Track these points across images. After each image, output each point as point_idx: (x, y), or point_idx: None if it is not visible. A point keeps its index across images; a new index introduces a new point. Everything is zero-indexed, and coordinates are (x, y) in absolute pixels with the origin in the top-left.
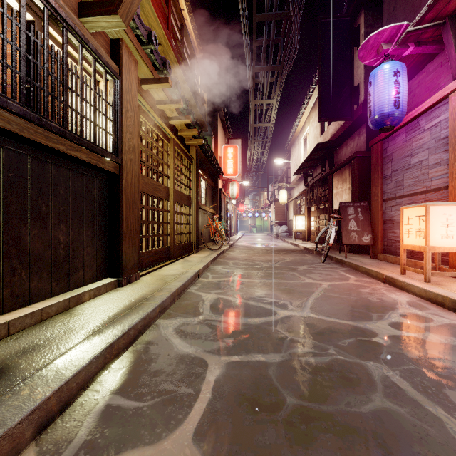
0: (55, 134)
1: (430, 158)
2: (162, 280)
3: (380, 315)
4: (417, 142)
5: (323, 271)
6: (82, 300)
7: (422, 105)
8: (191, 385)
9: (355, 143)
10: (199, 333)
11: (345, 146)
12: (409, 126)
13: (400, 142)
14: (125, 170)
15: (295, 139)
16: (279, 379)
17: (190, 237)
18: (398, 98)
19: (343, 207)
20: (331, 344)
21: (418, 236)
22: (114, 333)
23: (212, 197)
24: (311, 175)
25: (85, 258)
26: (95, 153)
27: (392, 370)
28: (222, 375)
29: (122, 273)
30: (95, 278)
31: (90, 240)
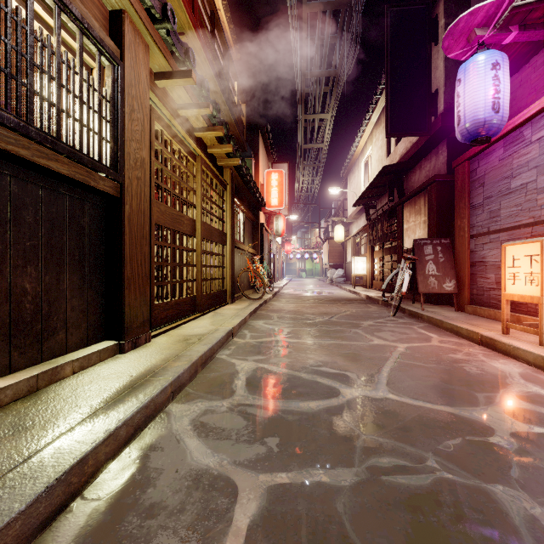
0: (11, 131)
1: (540, 179)
2: (181, 342)
3: (489, 396)
4: (521, 159)
5: (396, 328)
6: (59, 376)
7: (529, 109)
8: (207, 537)
9: (432, 165)
10: (227, 429)
11: (418, 169)
12: (508, 138)
13: (495, 160)
14: (130, 192)
15: (353, 163)
16: (356, 524)
17: (224, 284)
18: (498, 99)
19: (418, 245)
20: (429, 449)
21: (529, 283)
22: (90, 438)
23: (252, 234)
24: (373, 207)
25: (68, 315)
26: (82, 165)
27: (539, 502)
28: (261, 516)
29: (124, 335)
30: (85, 342)
31: (77, 289)
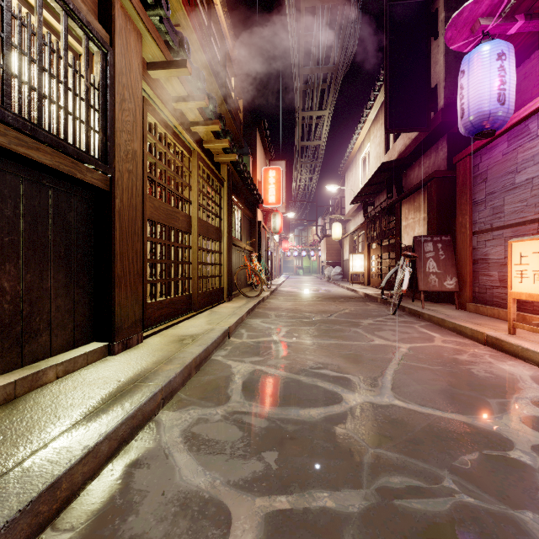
0: None
1: None
2: (175, 343)
3: (502, 402)
4: (526, 153)
5: (396, 327)
6: (41, 381)
7: (535, 101)
8: None
9: (431, 161)
10: (221, 441)
11: (417, 165)
12: (513, 132)
13: (498, 155)
14: (120, 186)
15: (351, 161)
16: None
17: (220, 281)
18: (504, 91)
19: (418, 242)
20: (444, 466)
21: (538, 281)
22: (65, 457)
23: (250, 231)
24: (371, 204)
25: (52, 315)
26: (67, 155)
27: None
28: None
29: (114, 336)
30: (72, 344)
31: (63, 287)
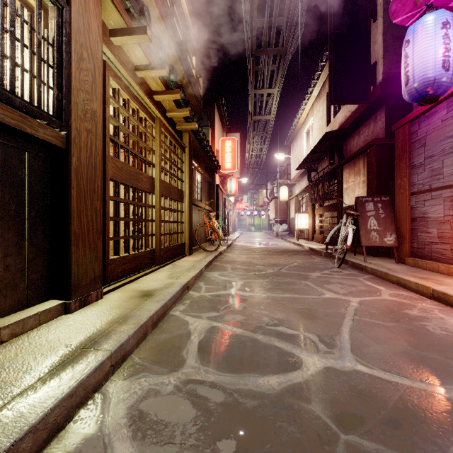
0: None
1: None
2: (134, 299)
3: None
4: None
5: (343, 280)
6: None
7: None
8: None
9: (370, 130)
10: (171, 424)
11: (357, 135)
12: (452, 99)
13: (437, 121)
14: (77, 144)
15: (296, 133)
16: None
17: (182, 237)
18: (448, 57)
19: (360, 202)
20: None
21: None
22: None
23: (209, 193)
24: (315, 170)
25: (0, 275)
26: (15, 108)
27: None
28: None
29: (70, 293)
30: (25, 304)
31: (13, 246)
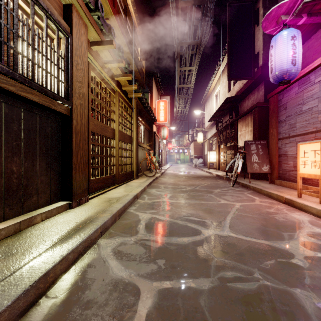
0: (4, 75)
1: (320, 105)
2: (106, 202)
3: (290, 234)
4: (308, 93)
5: (234, 194)
6: (33, 222)
7: (313, 63)
8: None
9: (255, 97)
10: (134, 254)
11: (247, 99)
12: (301, 81)
13: (293, 94)
14: (76, 112)
15: (208, 96)
16: (212, 313)
17: (132, 167)
18: (295, 57)
19: (247, 144)
20: (255, 266)
21: (313, 167)
22: (51, 260)
23: (149, 138)
24: (220, 122)
25: (39, 186)
26: (47, 96)
27: None
28: (154, 307)
29: (72, 197)
30: (49, 202)
31: (44, 170)
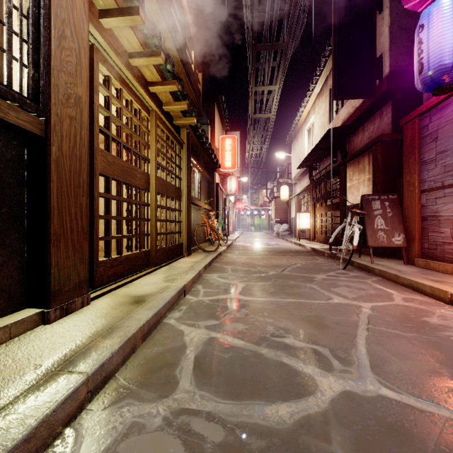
0: None
1: None
2: (124, 306)
3: None
4: None
5: (350, 283)
6: None
7: None
8: None
9: (375, 126)
10: None
11: (361, 131)
12: None
13: (451, 114)
14: (58, 132)
15: (297, 131)
16: None
17: (180, 237)
18: None
19: (366, 201)
20: None
21: None
22: None
23: (208, 192)
24: (316, 168)
25: None
26: None
27: None
28: None
29: (50, 301)
30: None
31: None
